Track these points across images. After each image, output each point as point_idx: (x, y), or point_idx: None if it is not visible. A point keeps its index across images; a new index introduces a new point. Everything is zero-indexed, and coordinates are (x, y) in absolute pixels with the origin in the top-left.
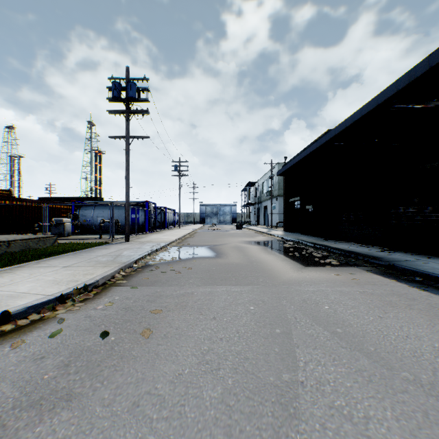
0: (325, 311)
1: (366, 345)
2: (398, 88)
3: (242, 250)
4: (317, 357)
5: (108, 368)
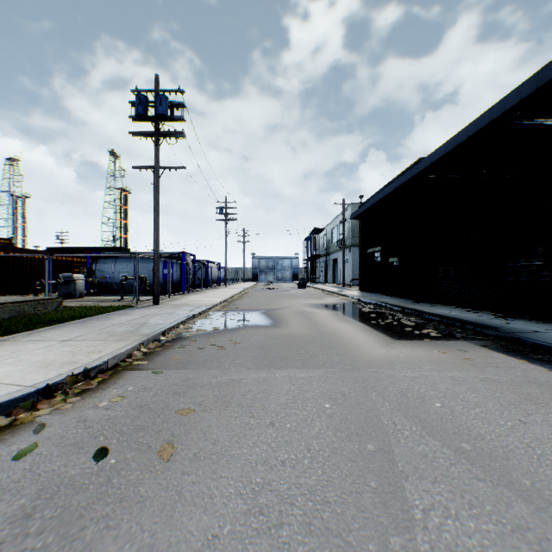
0: (437, 412)
1: (515, 475)
2: (522, 97)
3: (307, 316)
4: (442, 498)
5: (94, 523)
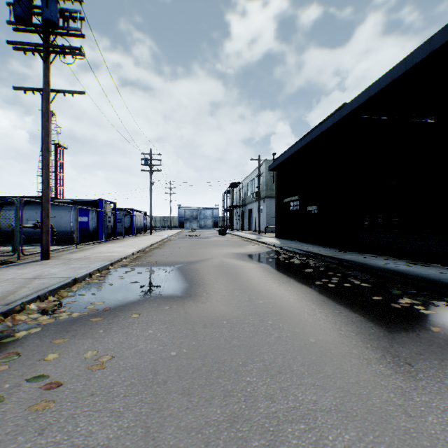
0: None
1: None
2: None
3: (233, 273)
4: None
5: None
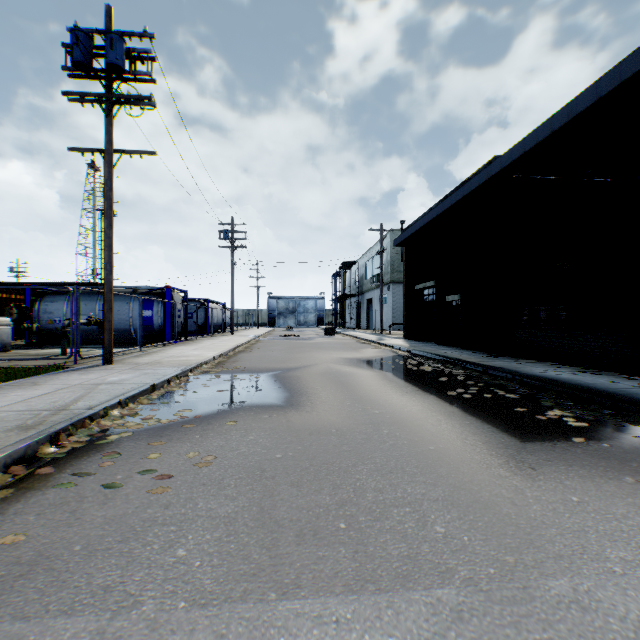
0: None
1: None
2: None
3: (344, 381)
4: None
5: None
